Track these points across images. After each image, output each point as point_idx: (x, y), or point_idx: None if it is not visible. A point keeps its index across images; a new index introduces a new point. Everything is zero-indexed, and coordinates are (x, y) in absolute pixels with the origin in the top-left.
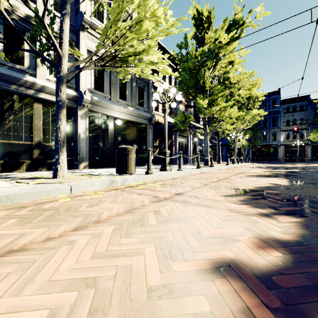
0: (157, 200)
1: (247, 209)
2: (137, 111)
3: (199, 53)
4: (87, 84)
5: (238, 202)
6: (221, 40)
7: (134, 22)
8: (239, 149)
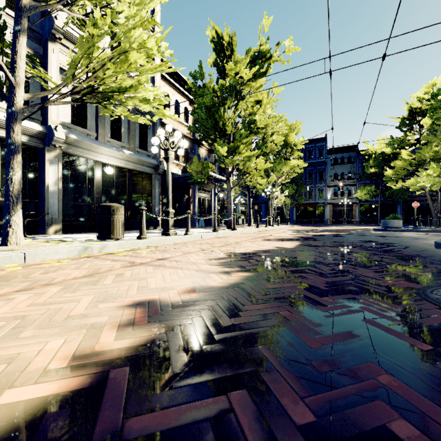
0: (130, 265)
1: (216, 269)
2: (137, 155)
3: (218, 88)
4: (60, 116)
5: (215, 264)
6: (243, 75)
7: (117, 53)
8: (281, 208)
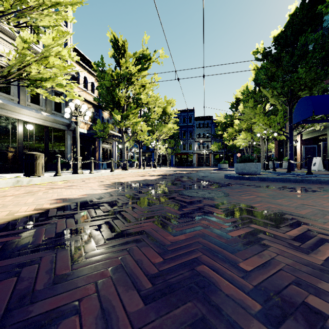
0: (51, 188)
1: (101, 188)
2: (53, 116)
3: (115, 74)
4: None
5: (102, 186)
6: (131, 69)
7: (40, 58)
8: (165, 156)
